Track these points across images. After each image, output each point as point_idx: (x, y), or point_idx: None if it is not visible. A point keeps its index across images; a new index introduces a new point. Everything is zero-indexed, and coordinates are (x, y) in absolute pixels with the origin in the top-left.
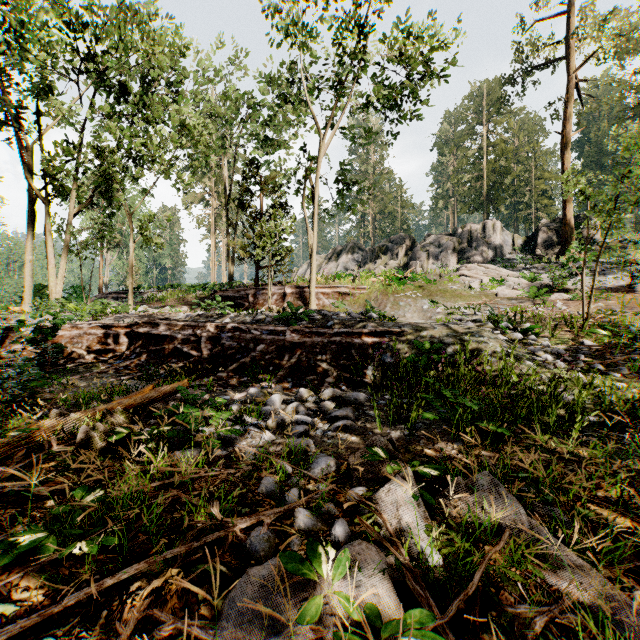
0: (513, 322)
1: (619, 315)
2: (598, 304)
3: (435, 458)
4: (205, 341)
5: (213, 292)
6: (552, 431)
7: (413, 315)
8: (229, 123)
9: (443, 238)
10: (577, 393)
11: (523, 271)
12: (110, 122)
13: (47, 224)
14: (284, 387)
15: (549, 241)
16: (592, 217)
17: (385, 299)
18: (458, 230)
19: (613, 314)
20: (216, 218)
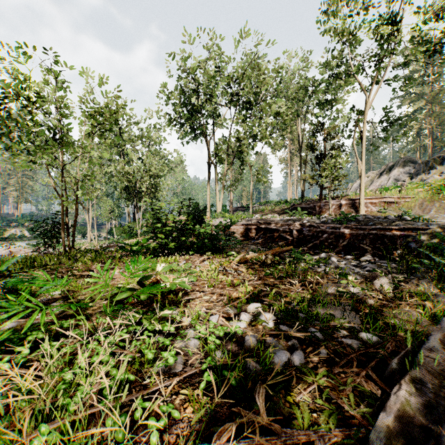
0: None
1: None
2: None
3: None
4: (295, 232)
5: (292, 205)
6: None
7: None
8: (302, 101)
9: None
10: None
11: None
12: (244, 125)
13: (216, 177)
14: (339, 256)
15: None
16: None
17: (429, 205)
18: None
19: None
20: (291, 156)
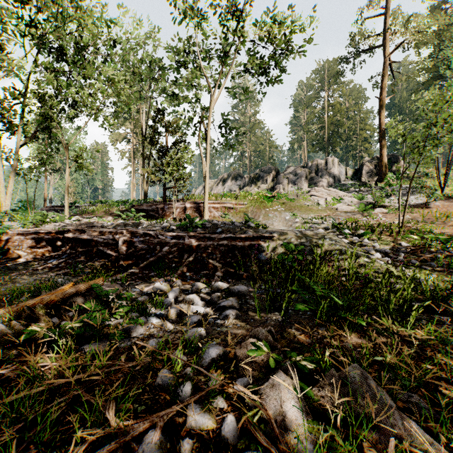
0: (350, 229)
1: (422, 224)
2: (406, 216)
3: (306, 344)
4: (122, 244)
5: (132, 206)
6: (392, 316)
7: (279, 223)
8: (144, 81)
9: (298, 169)
10: (407, 284)
11: (354, 193)
12: (49, 74)
13: None
14: (183, 280)
15: (370, 172)
16: (398, 156)
17: (259, 212)
18: (309, 164)
19: (417, 223)
20: (135, 152)
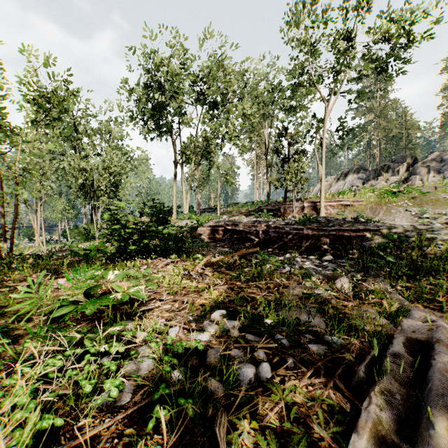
0: None
1: None
2: None
3: None
4: (261, 233)
5: (259, 207)
6: None
7: (401, 219)
8: (268, 105)
9: (445, 154)
10: None
11: None
12: (211, 124)
13: (182, 177)
14: (302, 256)
15: None
16: None
17: (379, 208)
18: None
19: None
20: (258, 159)
